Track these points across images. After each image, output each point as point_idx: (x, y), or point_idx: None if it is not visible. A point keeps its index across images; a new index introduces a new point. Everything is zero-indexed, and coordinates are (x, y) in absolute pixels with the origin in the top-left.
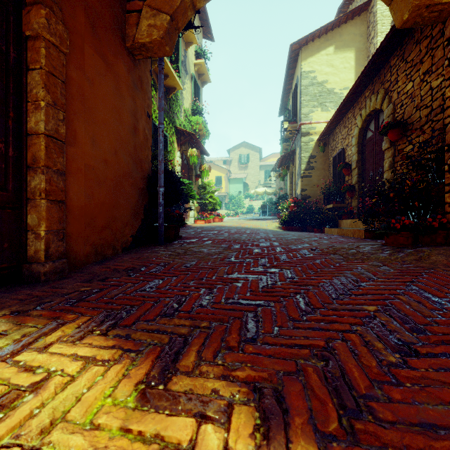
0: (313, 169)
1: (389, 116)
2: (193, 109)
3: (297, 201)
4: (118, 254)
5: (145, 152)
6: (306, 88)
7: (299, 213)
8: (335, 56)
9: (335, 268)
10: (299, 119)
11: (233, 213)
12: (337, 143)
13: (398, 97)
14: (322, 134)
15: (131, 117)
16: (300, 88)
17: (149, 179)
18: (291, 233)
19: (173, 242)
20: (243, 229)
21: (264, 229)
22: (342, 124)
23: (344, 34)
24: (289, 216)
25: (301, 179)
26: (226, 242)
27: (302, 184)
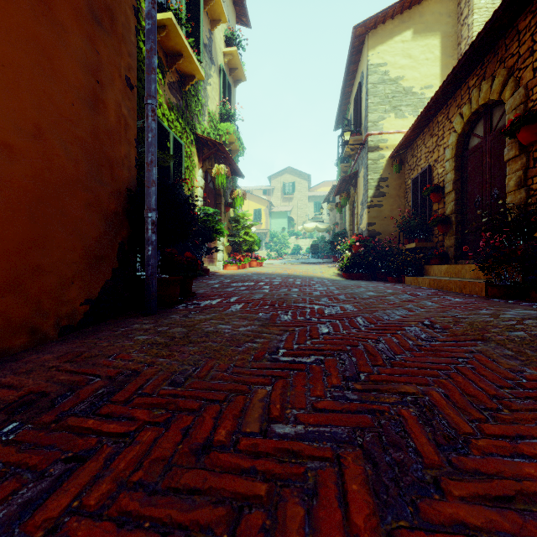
0: (384, 196)
1: (516, 107)
2: (222, 113)
3: (363, 239)
4: (44, 344)
5: (121, 147)
6: (375, 86)
7: (366, 255)
8: (414, 44)
9: (536, 397)
10: (365, 128)
11: (275, 254)
12: (419, 160)
13: (534, 76)
14: (397, 148)
15: (86, 75)
16: (366, 87)
17: (130, 197)
18: (359, 283)
19: (175, 308)
20: (291, 278)
21: (318, 277)
22: (428, 132)
23: (426, 13)
24: (353, 260)
25: (368, 210)
26: (267, 306)
27: (369, 216)
